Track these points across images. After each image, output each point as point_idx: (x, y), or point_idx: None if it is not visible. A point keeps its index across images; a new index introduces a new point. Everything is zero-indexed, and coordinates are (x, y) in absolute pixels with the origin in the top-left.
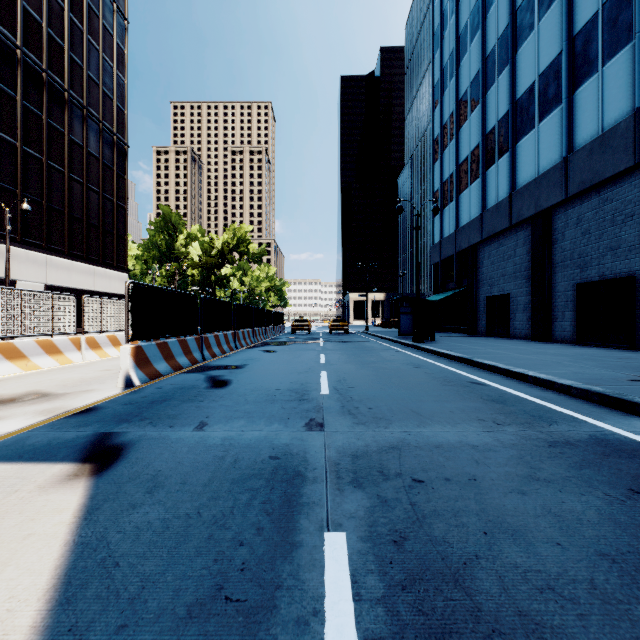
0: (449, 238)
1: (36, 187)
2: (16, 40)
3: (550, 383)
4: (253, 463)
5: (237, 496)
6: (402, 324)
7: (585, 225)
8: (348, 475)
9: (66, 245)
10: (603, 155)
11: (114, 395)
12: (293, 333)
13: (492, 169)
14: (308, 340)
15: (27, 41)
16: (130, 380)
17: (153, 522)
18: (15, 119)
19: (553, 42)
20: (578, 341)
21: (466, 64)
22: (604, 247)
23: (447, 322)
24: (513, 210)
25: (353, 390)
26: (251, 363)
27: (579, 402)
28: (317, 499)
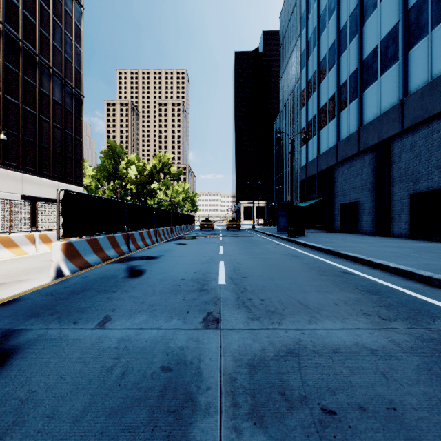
0: (312, 162)
1: (14, 124)
2: None
3: (411, 274)
4: (141, 378)
5: None
6: (279, 223)
7: (417, 150)
8: (246, 400)
9: (37, 166)
10: (432, 97)
11: (42, 285)
12: (201, 230)
13: (345, 111)
14: (211, 235)
15: (7, 18)
16: (60, 271)
17: None
18: None
19: (392, 15)
20: (411, 236)
21: (325, 36)
22: (432, 166)
23: (311, 222)
24: (361, 140)
25: (246, 280)
26: (166, 254)
27: None
28: None
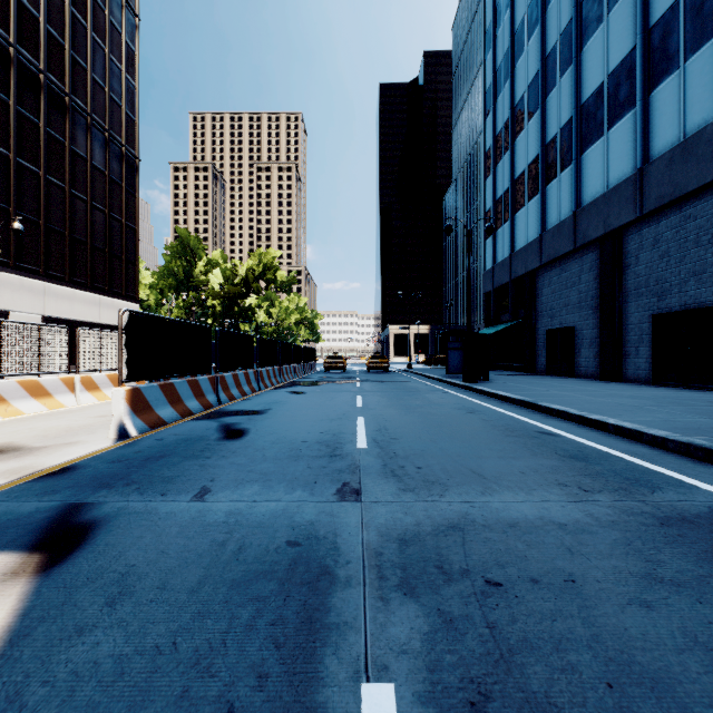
0: (503, 263)
1: (32, 205)
2: (9, 36)
3: (638, 434)
4: (264, 553)
5: (235, 611)
6: (450, 361)
7: (663, 247)
8: (394, 573)
9: (67, 271)
10: (685, 165)
11: (101, 449)
12: (326, 371)
13: (553, 184)
14: (343, 379)
15: (22, 38)
16: (124, 430)
17: (102, 662)
18: (7, 127)
19: (625, 36)
20: (655, 381)
21: (523, 65)
22: (686, 272)
23: (501, 359)
24: (578, 230)
25: (397, 442)
26: (275, 407)
27: (679, 459)
28: (351, 617)
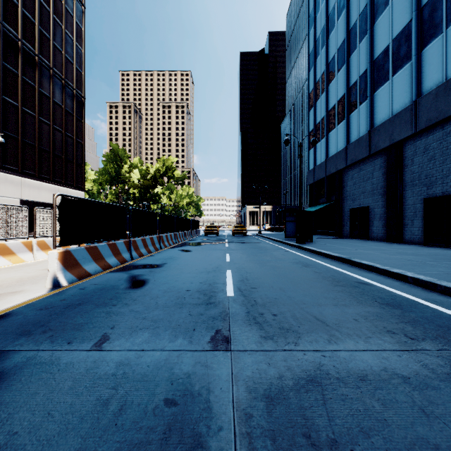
0: (321, 165)
1: (13, 126)
2: None
3: (432, 285)
4: (142, 415)
5: None
6: (287, 229)
7: (431, 153)
8: (265, 445)
9: (37, 170)
10: (447, 97)
11: (36, 297)
12: (206, 235)
13: (354, 113)
14: (216, 241)
15: (6, 17)
16: (57, 281)
17: None
18: None
19: (404, 13)
20: (425, 243)
21: (334, 36)
22: (447, 169)
23: (319, 227)
24: (371, 143)
25: (256, 291)
26: (169, 262)
27: None
28: None
